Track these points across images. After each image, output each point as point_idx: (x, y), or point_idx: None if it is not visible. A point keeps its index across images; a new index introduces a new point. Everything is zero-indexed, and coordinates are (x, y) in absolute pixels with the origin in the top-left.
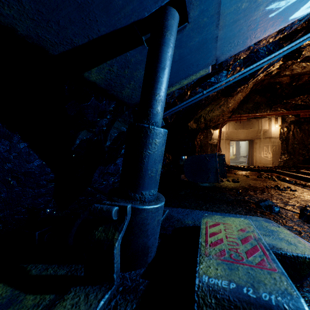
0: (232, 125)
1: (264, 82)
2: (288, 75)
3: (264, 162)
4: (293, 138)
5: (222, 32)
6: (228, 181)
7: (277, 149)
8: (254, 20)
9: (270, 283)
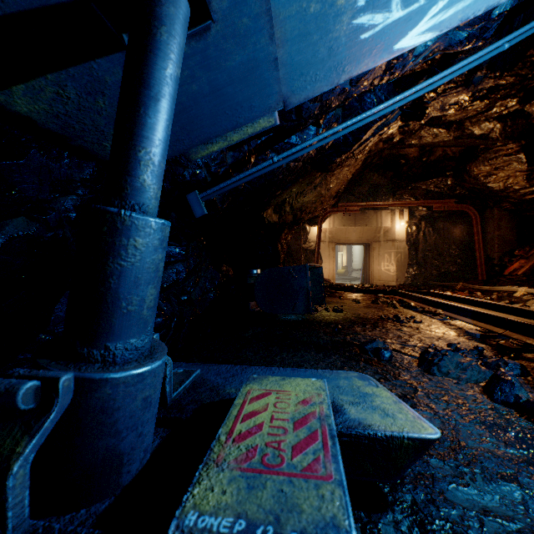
0: (338, 219)
1: (384, 153)
2: (416, 145)
3: (385, 279)
4: (425, 242)
5: (284, 52)
6: (327, 310)
7: (403, 259)
8: (337, 39)
9: (310, 509)
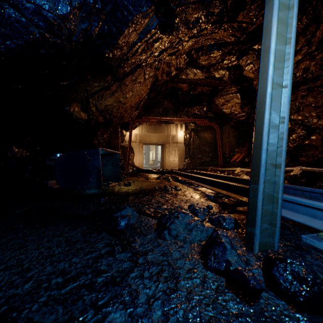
0: (145, 127)
1: (169, 86)
2: (186, 81)
3: (173, 166)
4: (193, 144)
5: None
6: (119, 185)
7: (182, 154)
8: None
9: None
